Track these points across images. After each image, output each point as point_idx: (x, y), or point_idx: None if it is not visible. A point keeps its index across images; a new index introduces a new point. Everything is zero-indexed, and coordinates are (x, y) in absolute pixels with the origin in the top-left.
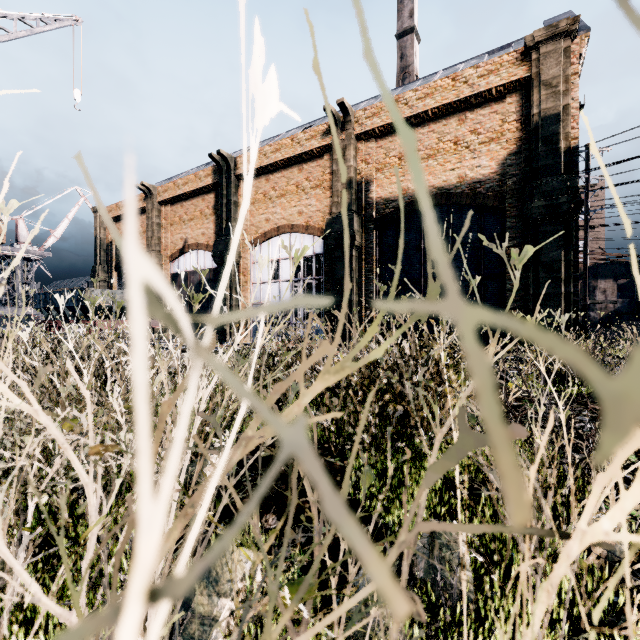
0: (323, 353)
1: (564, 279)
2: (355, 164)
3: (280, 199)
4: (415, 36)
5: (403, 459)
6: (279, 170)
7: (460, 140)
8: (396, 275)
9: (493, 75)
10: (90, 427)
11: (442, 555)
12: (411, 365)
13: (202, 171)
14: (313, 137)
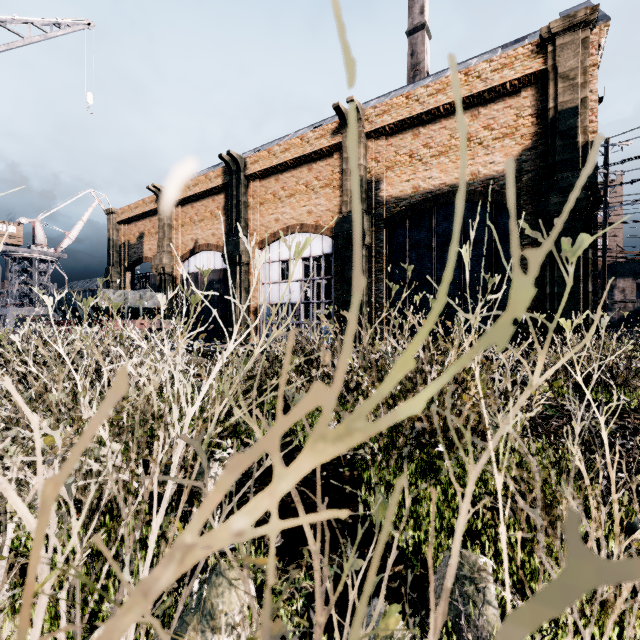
0: (314, 404)
1: (582, 278)
2: (365, 162)
3: (289, 199)
4: (426, 32)
5: (422, 487)
6: (288, 170)
7: (473, 136)
8: (450, 262)
9: (507, 69)
10: (39, 460)
11: (465, 589)
12: (425, 369)
13: (212, 172)
14: (322, 136)
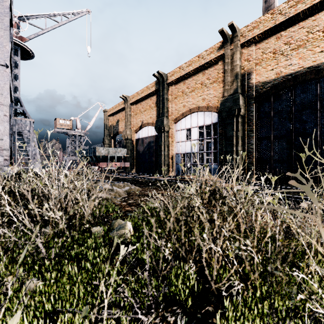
0: None
1: None
2: (240, 63)
3: (191, 93)
4: None
5: None
6: (191, 76)
7: None
8: None
9: None
10: None
11: None
12: None
13: (150, 84)
14: (211, 52)
